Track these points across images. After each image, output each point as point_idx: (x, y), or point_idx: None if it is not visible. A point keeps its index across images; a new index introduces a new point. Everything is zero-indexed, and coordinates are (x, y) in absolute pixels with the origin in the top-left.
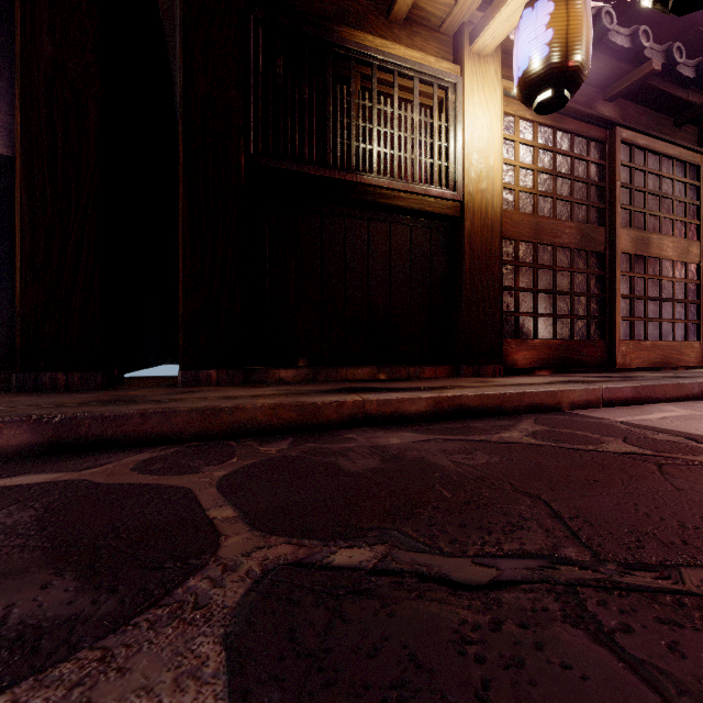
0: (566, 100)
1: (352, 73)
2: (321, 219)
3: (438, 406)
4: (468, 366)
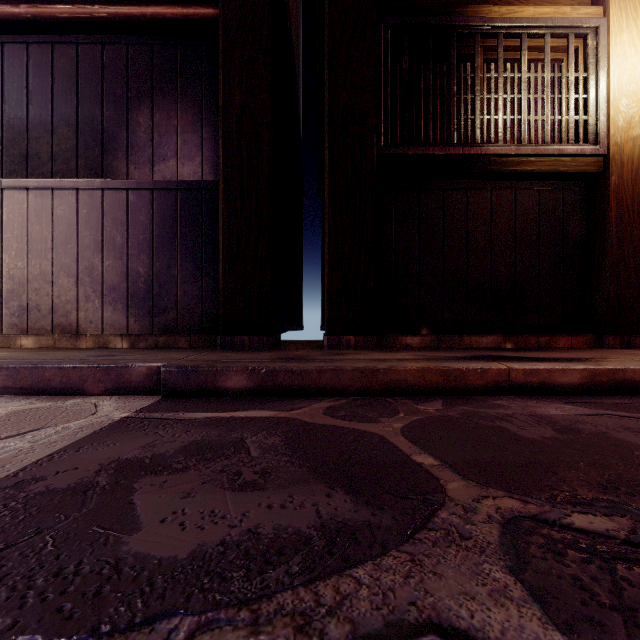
0: None
1: (475, 48)
2: (443, 195)
3: (595, 379)
4: (614, 336)
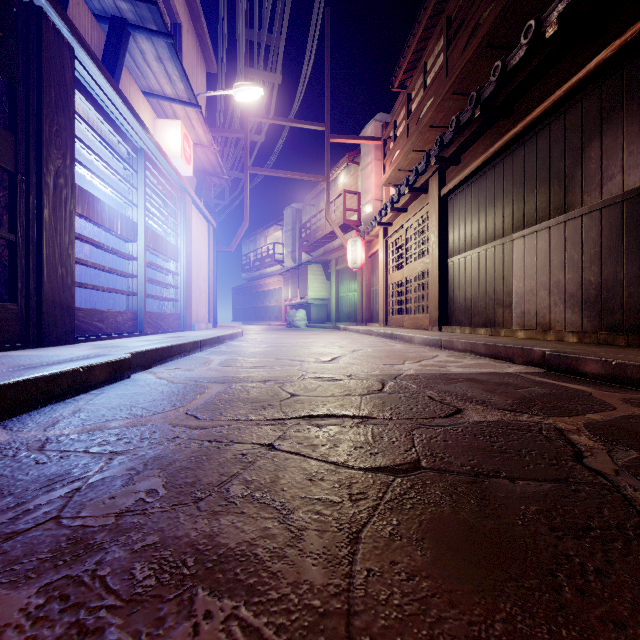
0: None
1: None
2: None
3: None
4: None
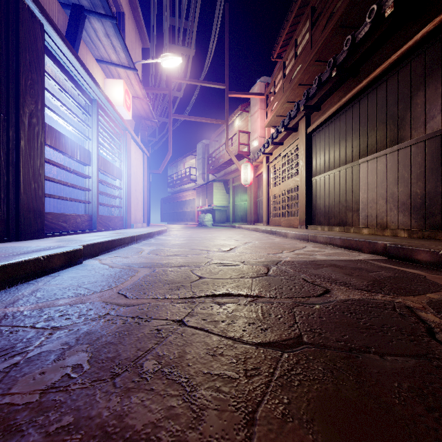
0: None
1: None
2: None
3: None
4: None
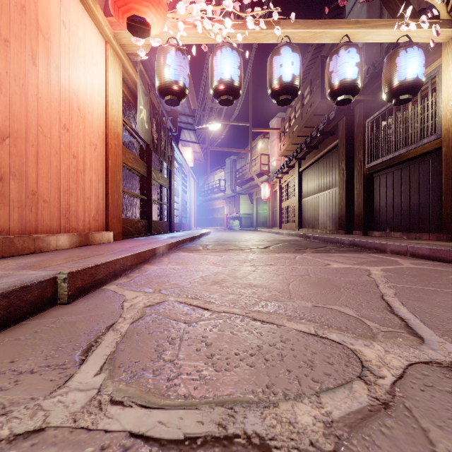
0: (400, 100)
1: (393, 112)
2: (393, 173)
3: (350, 242)
4: (443, 234)
